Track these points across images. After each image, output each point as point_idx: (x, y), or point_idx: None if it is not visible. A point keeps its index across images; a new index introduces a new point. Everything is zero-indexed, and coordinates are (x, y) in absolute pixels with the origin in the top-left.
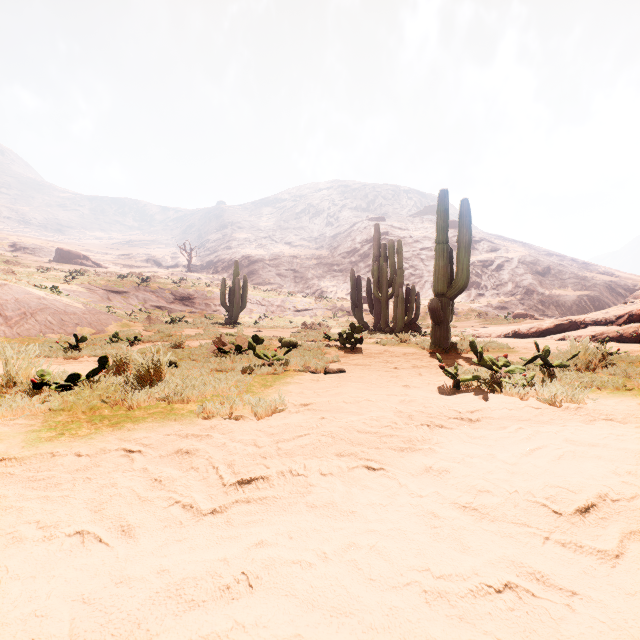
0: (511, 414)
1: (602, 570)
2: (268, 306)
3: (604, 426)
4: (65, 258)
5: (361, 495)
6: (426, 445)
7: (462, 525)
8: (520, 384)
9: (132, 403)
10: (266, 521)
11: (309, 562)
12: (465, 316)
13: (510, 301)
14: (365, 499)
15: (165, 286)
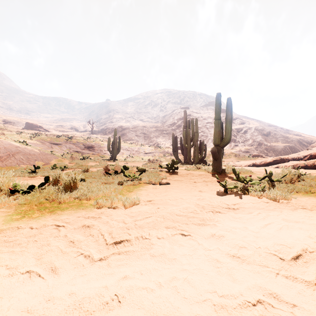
0: (254, 205)
1: (308, 292)
2: (131, 151)
3: (302, 212)
4: (30, 127)
5: (178, 249)
6: (211, 222)
7: (232, 266)
8: (258, 190)
9: (61, 200)
10: (128, 264)
11: (151, 288)
12: (228, 156)
13: (250, 148)
14: (181, 252)
15: (80, 141)
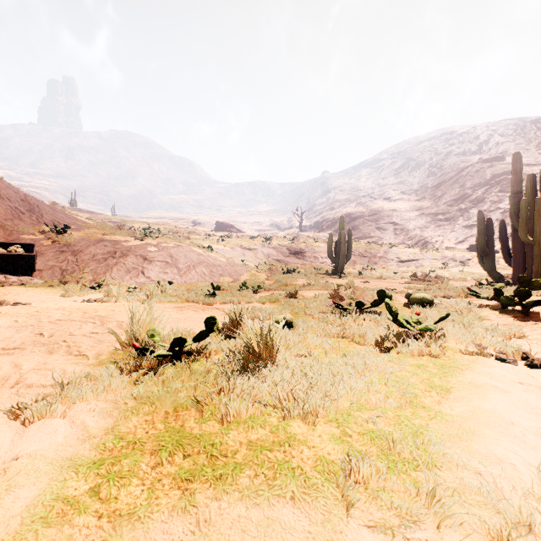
0: None
1: None
2: (370, 257)
3: None
4: (220, 228)
5: None
6: None
7: None
8: None
9: (227, 410)
10: None
11: None
12: None
13: None
14: None
15: (282, 243)
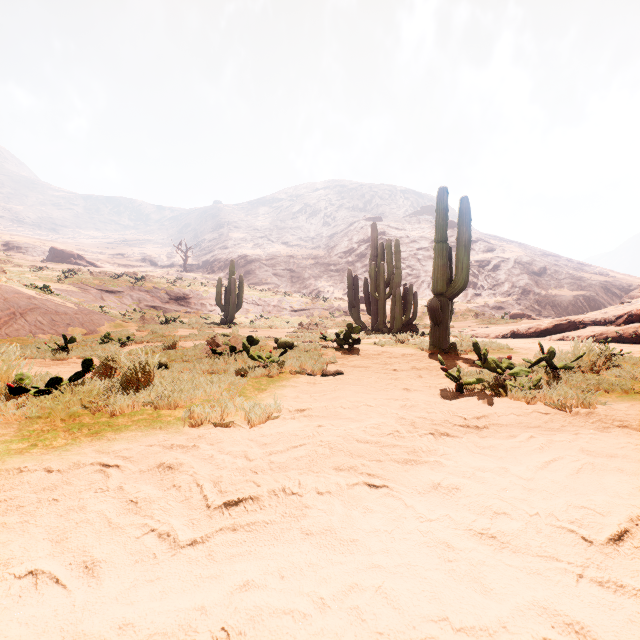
0: (519, 420)
1: None
2: (264, 306)
3: (620, 434)
4: (59, 257)
5: (363, 519)
6: (432, 457)
7: (481, 559)
8: (526, 387)
9: (115, 409)
10: (254, 554)
11: (303, 612)
12: (462, 316)
13: (507, 301)
14: (367, 524)
15: (160, 286)
